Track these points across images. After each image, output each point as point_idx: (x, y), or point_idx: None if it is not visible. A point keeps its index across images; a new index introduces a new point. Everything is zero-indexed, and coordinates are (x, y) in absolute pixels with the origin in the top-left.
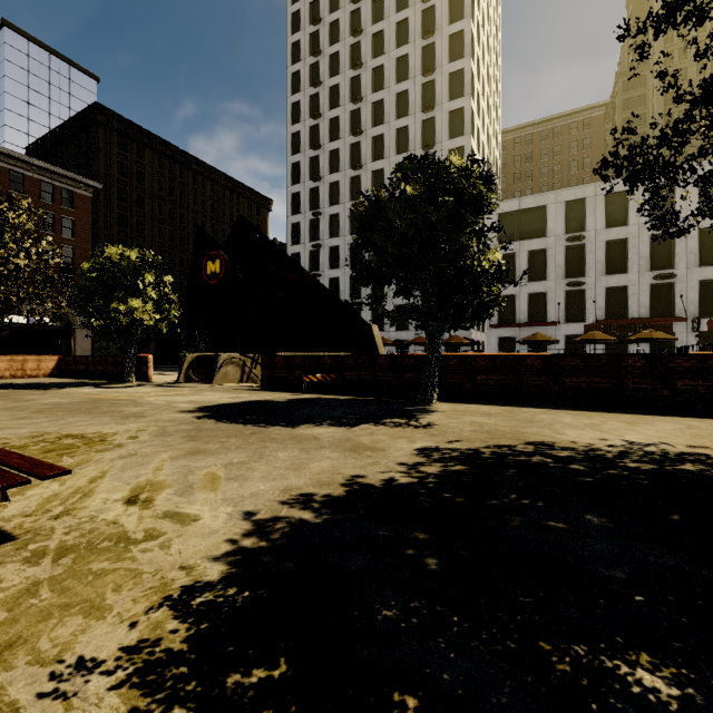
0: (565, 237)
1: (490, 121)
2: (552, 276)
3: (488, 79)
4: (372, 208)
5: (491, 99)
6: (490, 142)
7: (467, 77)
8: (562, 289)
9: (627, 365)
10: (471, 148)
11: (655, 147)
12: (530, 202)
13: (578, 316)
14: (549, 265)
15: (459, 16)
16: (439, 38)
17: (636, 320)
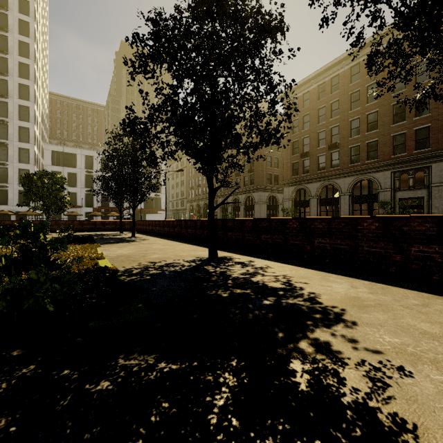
0: (85, 170)
1: (43, 90)
2: (79, 186)
3: (42, 67)
4: (28, 178)
5: (44, 78)
6: (43, 101)
7: (32, 71)
8: (84, 192)
9: (97, 223)
10: (34, 109)
11: (98, 190)
12: (69, 150)
13: (91, 204)
14: (78, 181)
15: (26, 33)
16: (11, 36)
17: (112, 208)
